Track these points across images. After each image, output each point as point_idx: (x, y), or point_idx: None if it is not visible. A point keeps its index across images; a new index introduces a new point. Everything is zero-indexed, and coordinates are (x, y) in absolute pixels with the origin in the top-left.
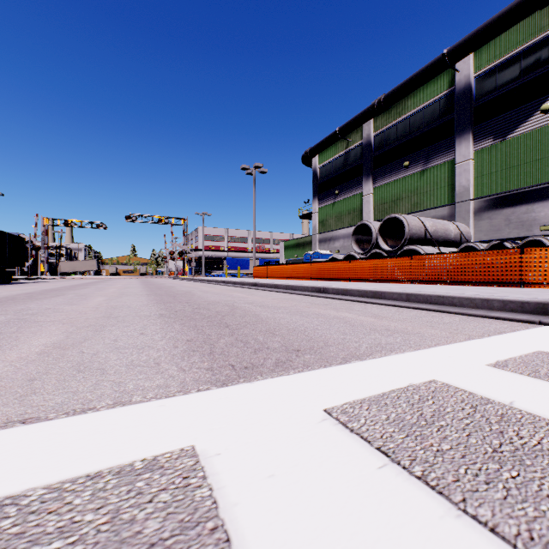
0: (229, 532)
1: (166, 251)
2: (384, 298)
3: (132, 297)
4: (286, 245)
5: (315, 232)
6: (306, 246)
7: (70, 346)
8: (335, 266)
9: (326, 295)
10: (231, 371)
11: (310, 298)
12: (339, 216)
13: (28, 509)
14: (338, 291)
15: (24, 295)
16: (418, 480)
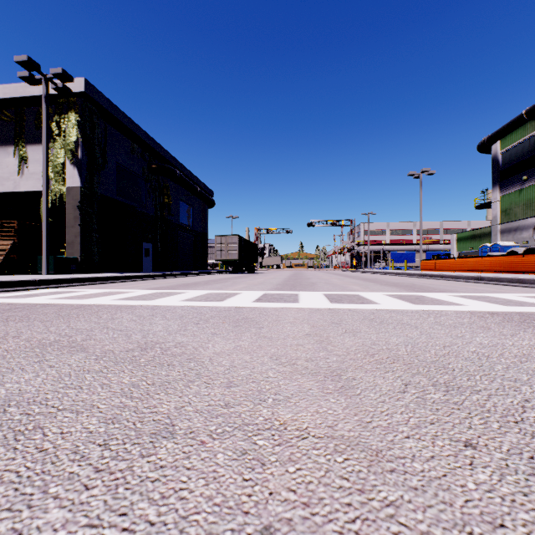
0: (427, 296)
1: (335, 248)
2: (524, 283)
3: (348, 279)
4: (457, 237)
5: (495, 223)
6: (483, 238)
7: (367, 288)
8: (507, 260)
9: (480, 281)
10: (422, 292)
11: (467, 283)
12: (527, 204)
13: (400, 295)
14: (491, 279)
15: (293, 278)
16: (457, 297)
